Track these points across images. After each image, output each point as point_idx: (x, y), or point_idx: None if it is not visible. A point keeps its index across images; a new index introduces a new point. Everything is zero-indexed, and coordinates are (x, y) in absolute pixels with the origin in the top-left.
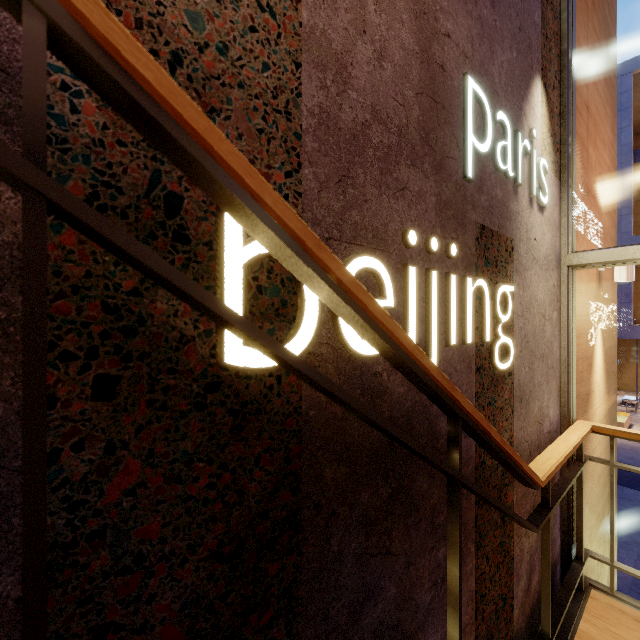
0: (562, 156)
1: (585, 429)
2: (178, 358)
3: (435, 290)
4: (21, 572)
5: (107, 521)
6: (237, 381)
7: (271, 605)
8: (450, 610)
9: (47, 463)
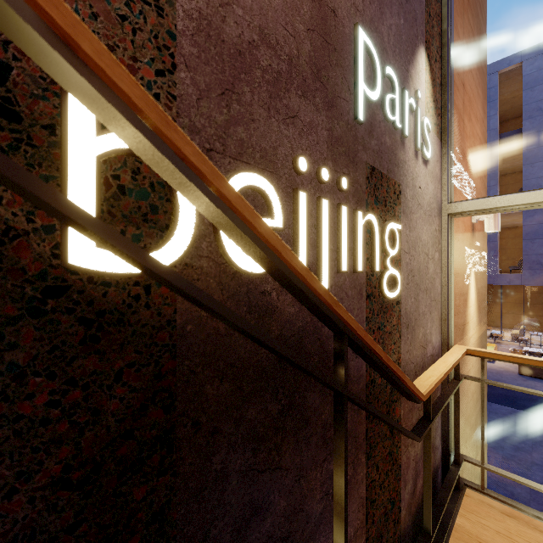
0: (443, 120)
1: (461, 352)
2: (2, 254)
3: (326, 218)
4: None
5: None
6: (91, 287)
7: (137, 532)
8: (336, 519)
9: None
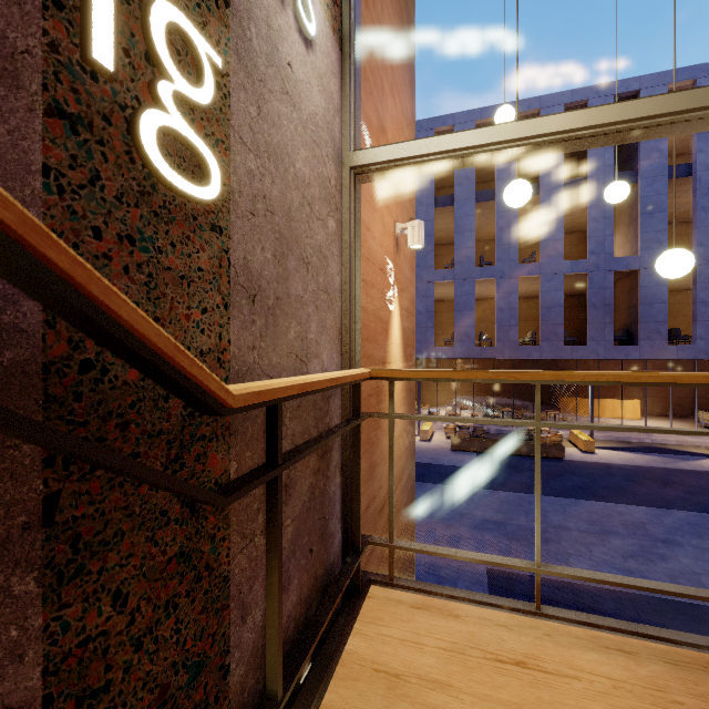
0: (344, 21)
1: (361, 370)
2: None
3: None
4: None
5: None
6: None
7: None
8: None
9: None
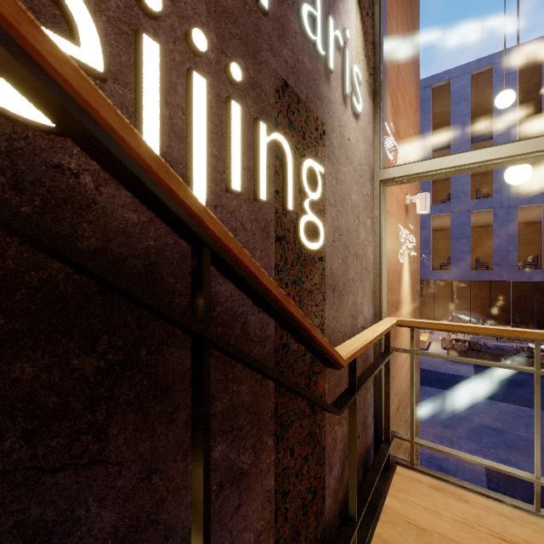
0: (375, 82)
1: (391, 322)
2: None
3: (202, 103)
4: None
5: None
6: None
7: None
8: (194, 530)
9: None
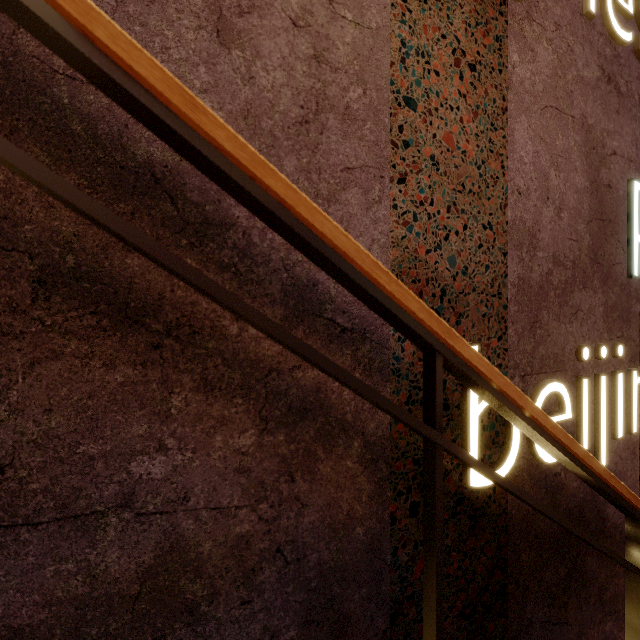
0: None
1: None
2: (444, 485)
3: (604, 392)
4: (384, 616)
5: (414, 589)
6: (472, 495)
7: None
8: None
9: (393, 555)
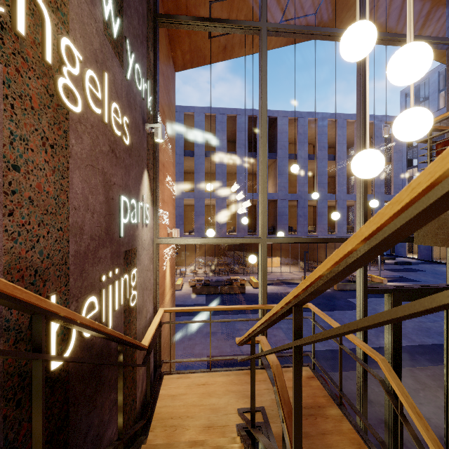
0: (154, 196)
1: (162, 313)
2: None
3: (111, 292)
4: None
5: None
6: (52, 374)
7: None
8: (119, 413)
9: (5, 440)
